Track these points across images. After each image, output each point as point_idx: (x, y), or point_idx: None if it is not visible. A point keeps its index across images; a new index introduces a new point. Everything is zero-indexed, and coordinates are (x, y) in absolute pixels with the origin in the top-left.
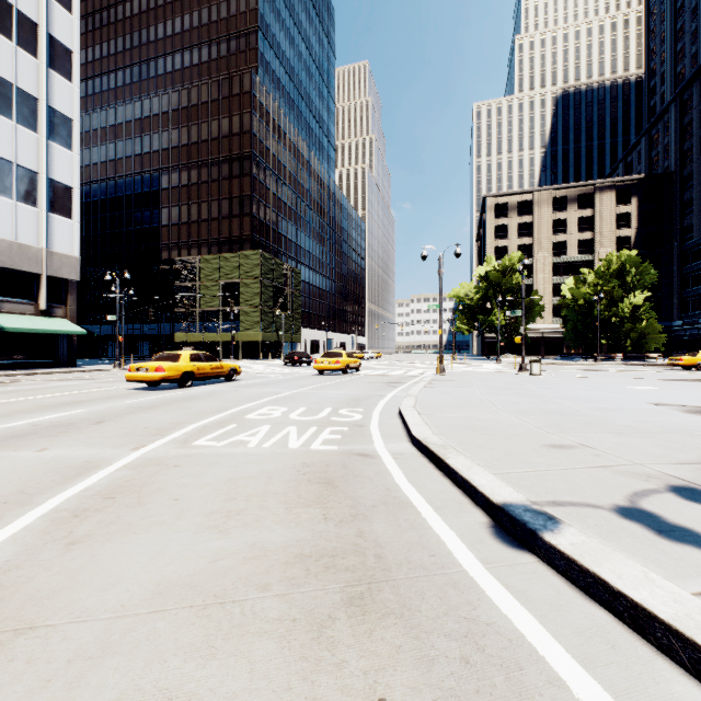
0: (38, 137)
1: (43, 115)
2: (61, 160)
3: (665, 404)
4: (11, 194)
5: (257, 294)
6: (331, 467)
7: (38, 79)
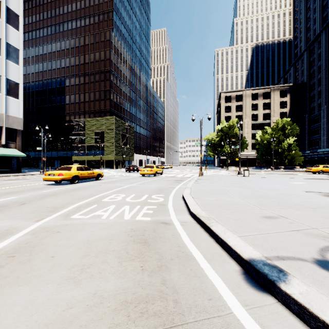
0: (1, 57)
1: (3, 47)
2: (13, 69)
3: (312, 192)
4: None
5: (113, 137)
6: (147, 231)
7: (1, 28)
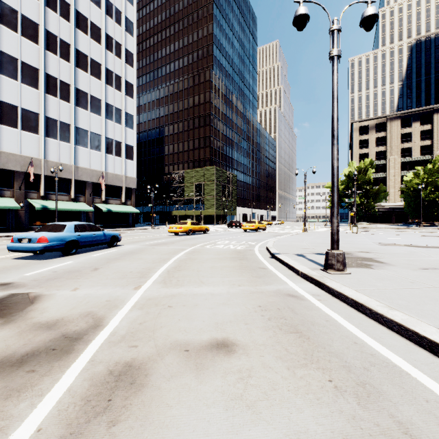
0: (122, 126)
1: (123, 116)
2: (129, 135)
3: (380, 243)
4: (113, 153)
5: (213, 189)
6: (241, 251)
7: (122, 101)
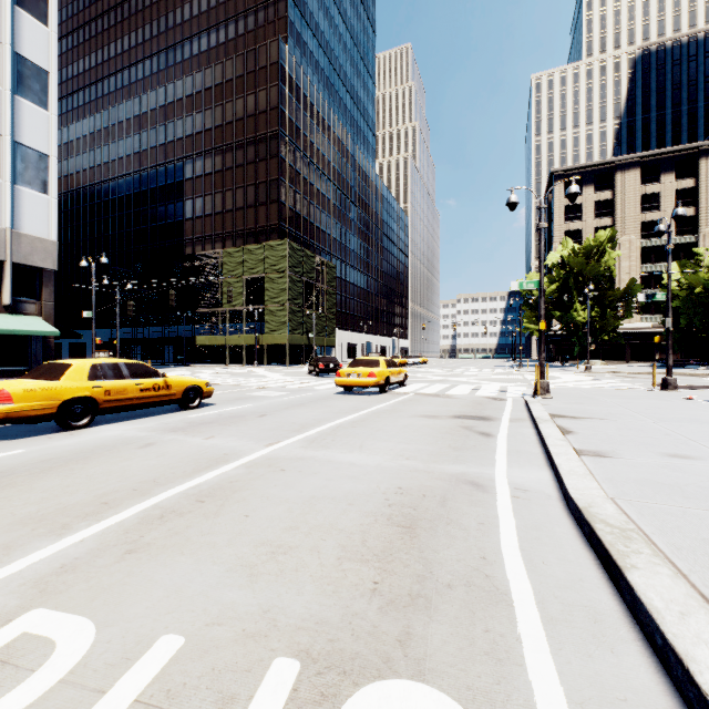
0: (1, 90)
1: (6, 62)
2: (33, 121)
3: None
4: None
5: (284, 290)
6: None
7: (1, 17)
